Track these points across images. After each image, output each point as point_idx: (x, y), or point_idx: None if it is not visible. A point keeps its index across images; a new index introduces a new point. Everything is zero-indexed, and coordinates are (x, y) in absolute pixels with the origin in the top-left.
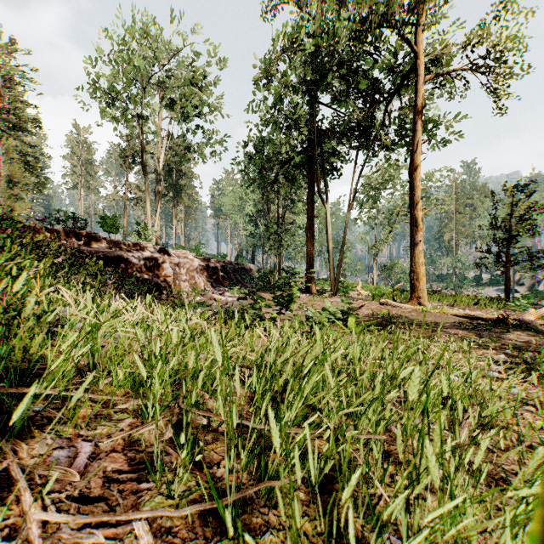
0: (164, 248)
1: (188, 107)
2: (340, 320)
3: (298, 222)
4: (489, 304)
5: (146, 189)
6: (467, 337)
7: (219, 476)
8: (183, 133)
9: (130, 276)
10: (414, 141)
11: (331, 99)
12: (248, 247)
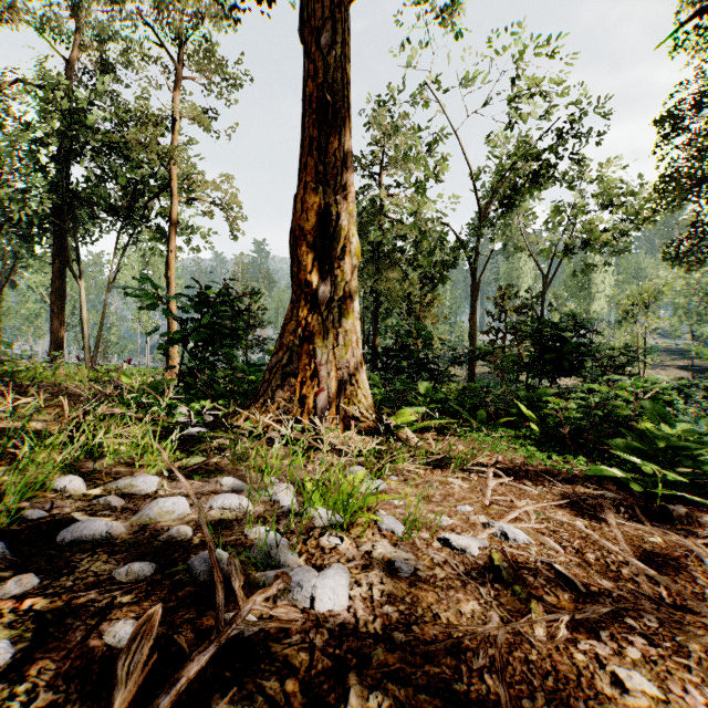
0: None
1: None
2: None
3: (29, 281)
4: None
5: None
6: None
7: None
8: None
9: None
10: (169, 247)
11: (87, 180)
12: None
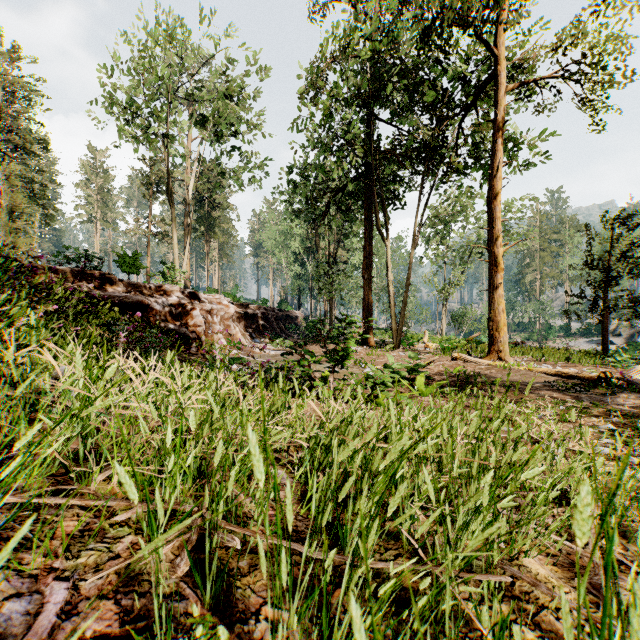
0: (193, 292)
1: (222, 124)
2: (405, 379)
3: (353, 261)
4: (584, 360)
5: (173, 223)
6: (563, 401)
7: (258, 637)
8: (216, 156)
9: (152, 326)
10: (493, 163)
11: (394, 114)
12: (294, 291)
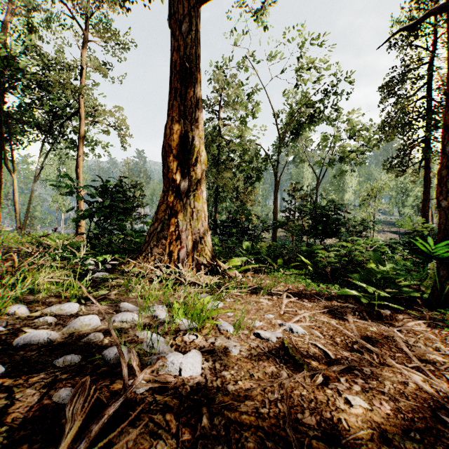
0: None
1: None
2: None
3: None
4: None
5: None
6: None
7: None
8: None
9: None
10: (78, 153)
11: (19, 105)
12: None
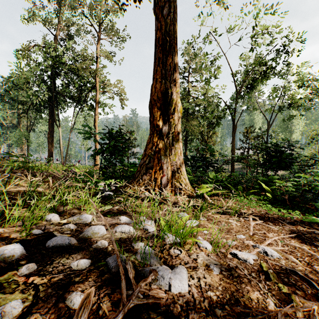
0: None
1: None
2: None
3: (39, 129)
4: None
5: None
6: None
7: None
8: None
9: None
10: (95, 112)
11: (62, 85)
12: None
